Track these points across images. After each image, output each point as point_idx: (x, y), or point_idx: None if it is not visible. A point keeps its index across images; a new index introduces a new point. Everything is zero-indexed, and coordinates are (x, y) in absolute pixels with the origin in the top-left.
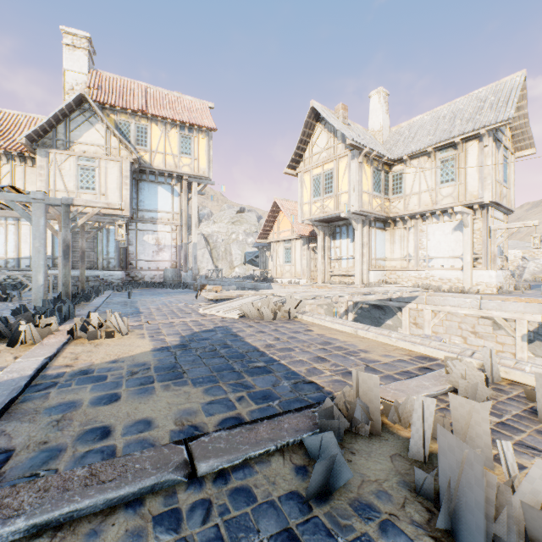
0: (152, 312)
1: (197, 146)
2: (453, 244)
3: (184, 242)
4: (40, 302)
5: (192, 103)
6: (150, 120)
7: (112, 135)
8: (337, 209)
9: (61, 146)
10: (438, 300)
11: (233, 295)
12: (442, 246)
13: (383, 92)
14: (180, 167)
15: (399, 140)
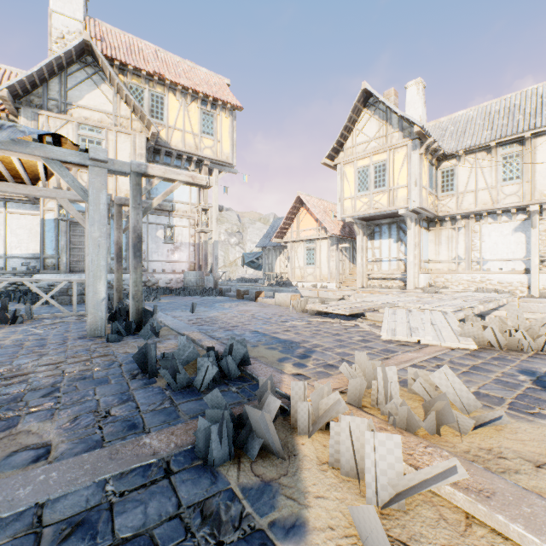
0: (303, 339)
1: (220, 126)
2: (513, 246)
3: (204, 240)
4: (99, 327)
5: (208, 76)
6: (167, 88)
7: (121, 101)
8: (392, 205)
9: (54, 108)
10: (536, 306)
11: (364, 309)
12: (500, 247)
13: (421, 84)
14: (201, 149)
15: (444, 134)
